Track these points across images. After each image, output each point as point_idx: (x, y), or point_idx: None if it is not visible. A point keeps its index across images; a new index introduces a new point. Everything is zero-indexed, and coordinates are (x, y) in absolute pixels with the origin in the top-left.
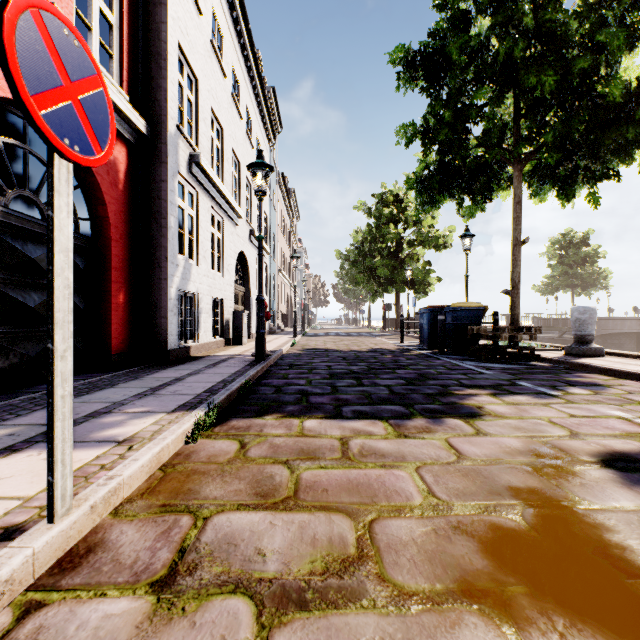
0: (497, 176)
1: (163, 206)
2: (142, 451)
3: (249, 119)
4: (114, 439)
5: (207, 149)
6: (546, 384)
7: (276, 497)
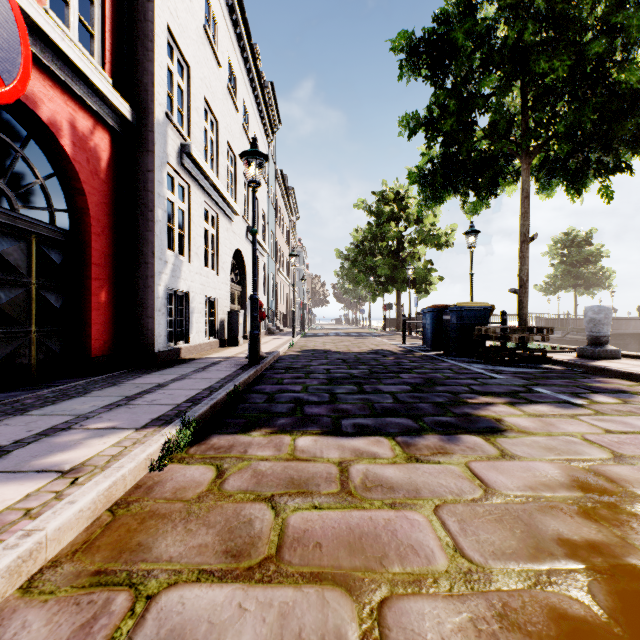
0: (503, 170)
1: (150, 198)
2: (85, 488)
3: (246, 113)
4: (59, 468)
5: (200, 140)
6: (566, 391)
7: (252, 558)
